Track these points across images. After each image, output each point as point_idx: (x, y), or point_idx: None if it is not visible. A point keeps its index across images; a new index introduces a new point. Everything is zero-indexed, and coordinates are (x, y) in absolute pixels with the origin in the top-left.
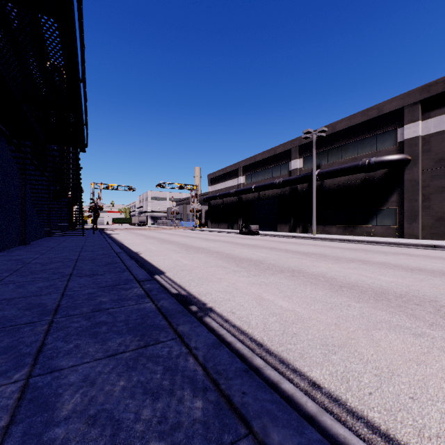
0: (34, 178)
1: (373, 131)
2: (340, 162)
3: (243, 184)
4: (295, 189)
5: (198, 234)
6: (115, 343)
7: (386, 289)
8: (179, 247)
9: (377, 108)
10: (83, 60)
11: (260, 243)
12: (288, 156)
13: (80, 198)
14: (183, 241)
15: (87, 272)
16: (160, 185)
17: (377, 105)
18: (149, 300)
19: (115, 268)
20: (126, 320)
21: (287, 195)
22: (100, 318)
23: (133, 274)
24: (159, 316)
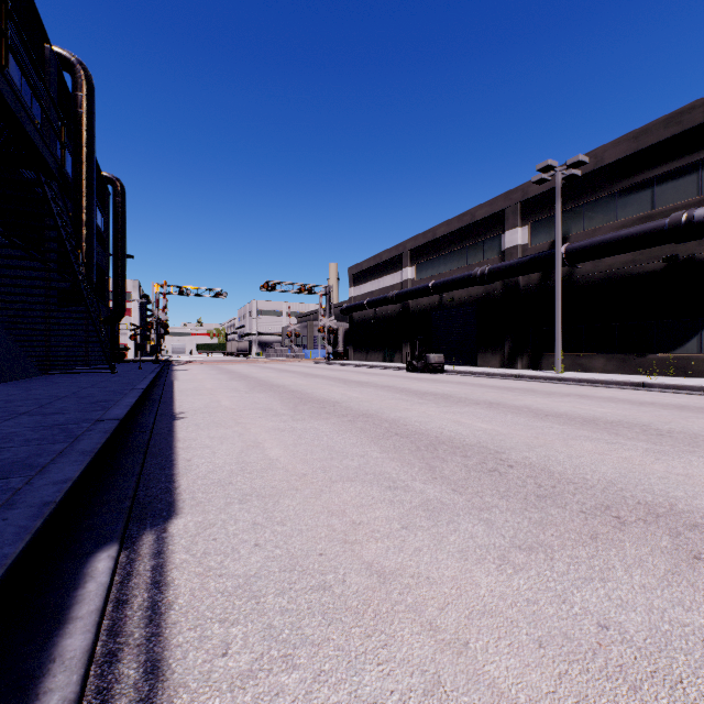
0: None
1: (694, 156)
2: (613, 226)
3: (412, 281)
4: (515, 285)
5: (330, 371)
6: None
7: None
8: (282, 400)
9: None
10: None
11: (456, 391)
12: (500, 224)
13: (83, 296)
14: (296, 385)
15: None
16: (267, 287)
17: None
18: None
19: None
20: None
21: (497, 297)
22: None
23: None
24: None
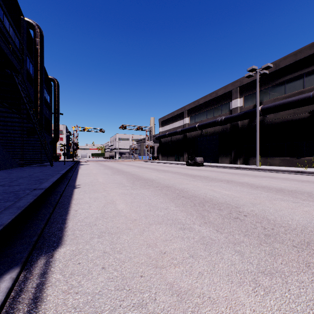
0: None
1: None
2: (284, 97)
3: (188, 124)
4: (236, 125)
5: (150, 165)
6: None
7: None
8: (127, 179)
9: None
10: None
11: (210, 174)
12: (229, 97)
13: (36, 130)
14: (134, 172)
15: None
16: (122, 127)
17: None
18: None
19: None
20: None
21: (228, 131)
22: None
23: None
24: None
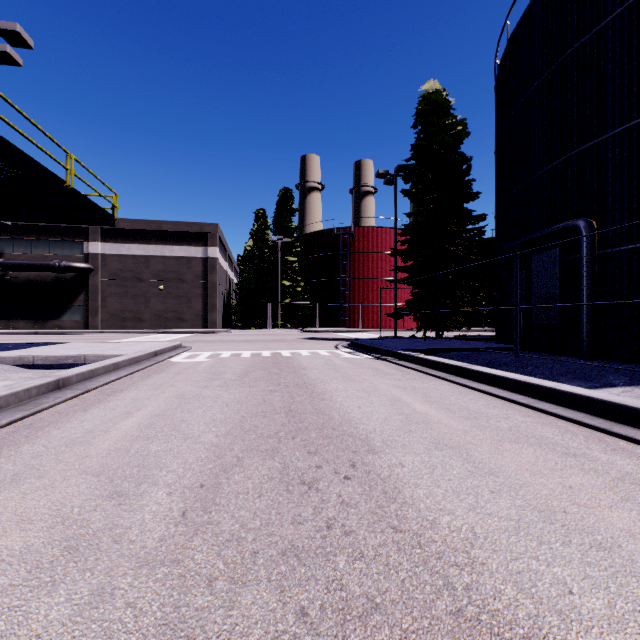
0: None
1: (65, 237)
2: (30, 256)
3: None
4: None
5: None
6: None
7: None
8: None
9: None
10: None
11: None
12: None
13: None
14: None
15: None
16: None
17: None
18: None
19: None
20: None
21: None
22: None
23: None
24: None
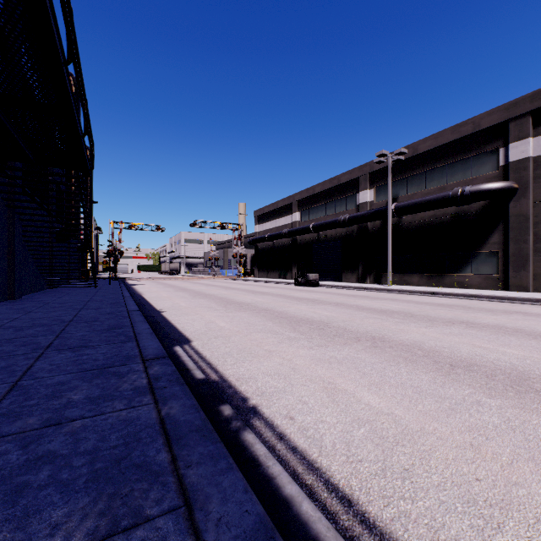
0: (29, 212)
1: (467, 153)
2: (423, 193)
3: (299, 222)
4: (365, 228)
5: (242, 285)
6: (45, 525)
7: (524, 371)
8: (216, 303)
9: (473, 122)
10: (70, 32)
11: (321, 297)
12: (356, 187)
13: (88, 238)
14: (222, 294)
15: (75, 342)
16: (196, 224)
17: (472, 118)
18: (151, 399)
19: (117, 335)
20: (96, 449)
21: (354, 235)
22: (49, 443)
23: (140, 346)
24: (159, 438)
